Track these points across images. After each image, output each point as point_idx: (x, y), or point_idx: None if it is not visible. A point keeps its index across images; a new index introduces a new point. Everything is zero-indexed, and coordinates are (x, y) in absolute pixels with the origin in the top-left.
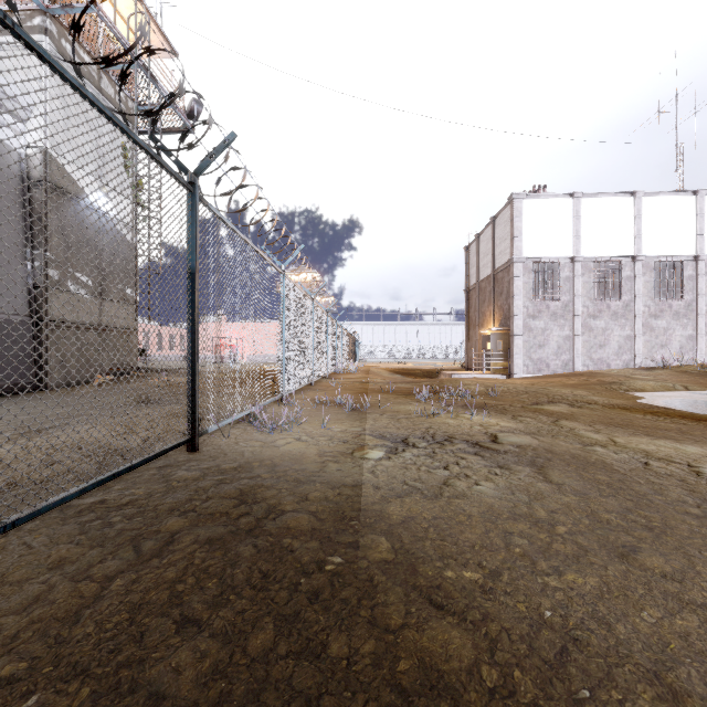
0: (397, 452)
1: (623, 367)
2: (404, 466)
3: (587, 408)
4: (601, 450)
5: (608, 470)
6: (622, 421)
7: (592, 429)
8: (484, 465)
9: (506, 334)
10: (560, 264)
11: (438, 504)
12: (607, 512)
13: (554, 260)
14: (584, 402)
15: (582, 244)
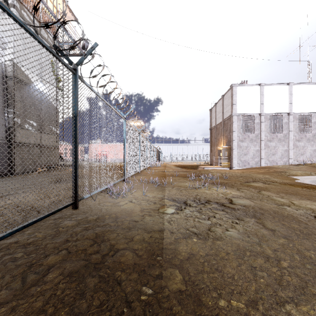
0: (181, 209)
1: (283, 164)
2: (186, 218)
3: (272, 184)
4: (288, 208)
5: (296, 220)
6: (292, 191)
7: (279, 196)
8: (228, 218)
9: (229, 149)
10: (254, 116)
11: (207, 244)
12: (306, 250)
13: (251, 114)
14: (270, 181)
15: (264, 107)
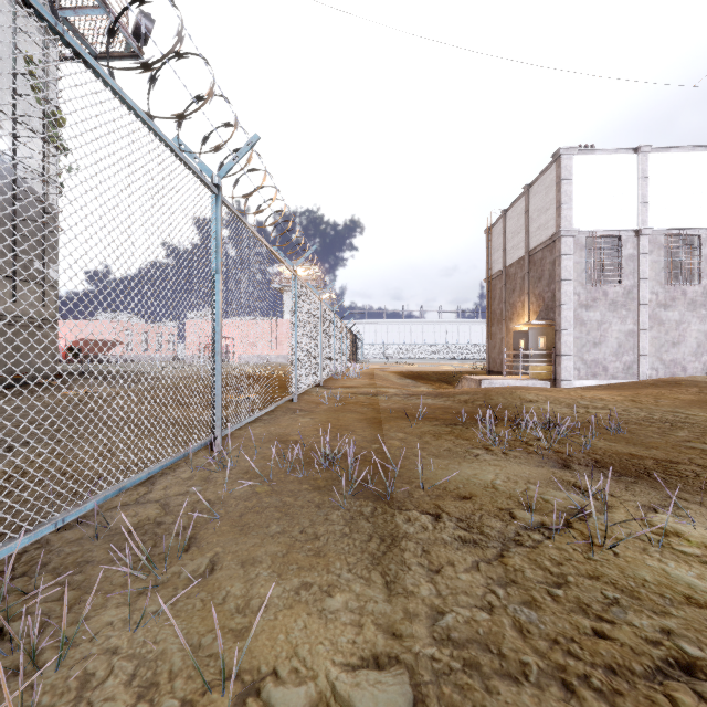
0: None
1: (703, 371)
2: None
3: None
4: None
5: None
6: None
7: None
8: None
9: (549, 328)
10: (621, 239)
11: None
12: None
13: (613, 233)
14: None
15: (650, 213)
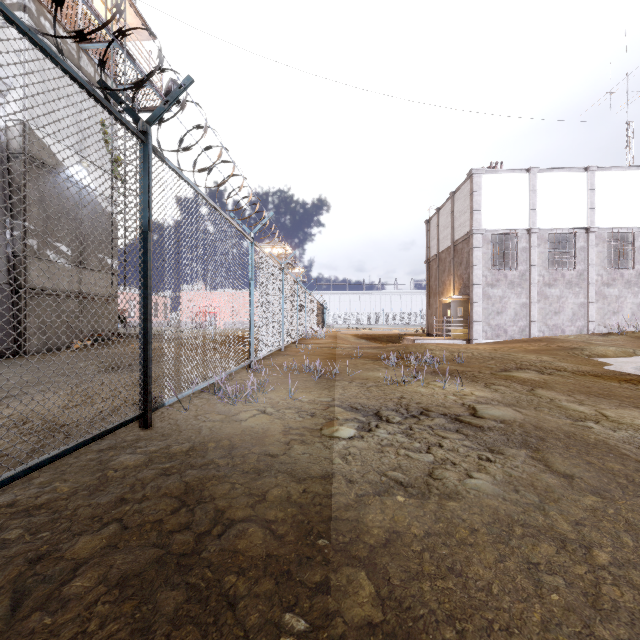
0: (370, 429)
1: (577, 333)
2: (380, 449)
3: (557, 375)
4: (595, 426)
5: (616, 454)
6: (601, 390)
7: (574, 399)
8: (471, 448)
9: (466, 301)
10: (517, 235)
11: (427, 509)
12: None
13: (511, 231)
14: (553, 369)
15: (538, 217)
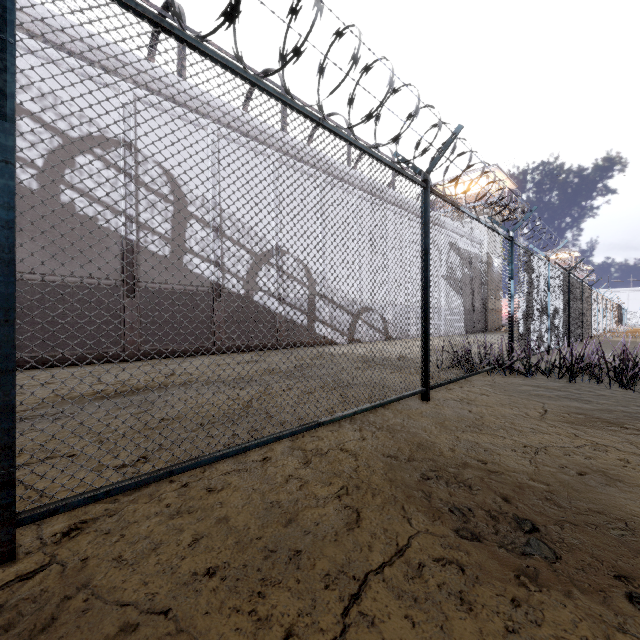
0: None
1: None
2: None
3: None
4: None
5: None
6: None
7: None
8: None
9: None
10: None
11: None
12: None
13: None
14: None
15: None
